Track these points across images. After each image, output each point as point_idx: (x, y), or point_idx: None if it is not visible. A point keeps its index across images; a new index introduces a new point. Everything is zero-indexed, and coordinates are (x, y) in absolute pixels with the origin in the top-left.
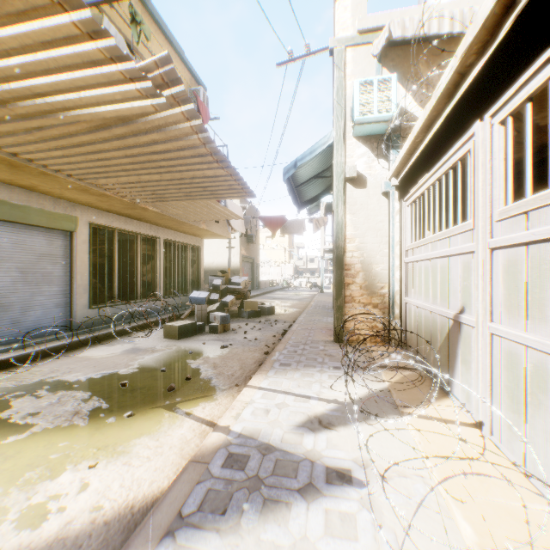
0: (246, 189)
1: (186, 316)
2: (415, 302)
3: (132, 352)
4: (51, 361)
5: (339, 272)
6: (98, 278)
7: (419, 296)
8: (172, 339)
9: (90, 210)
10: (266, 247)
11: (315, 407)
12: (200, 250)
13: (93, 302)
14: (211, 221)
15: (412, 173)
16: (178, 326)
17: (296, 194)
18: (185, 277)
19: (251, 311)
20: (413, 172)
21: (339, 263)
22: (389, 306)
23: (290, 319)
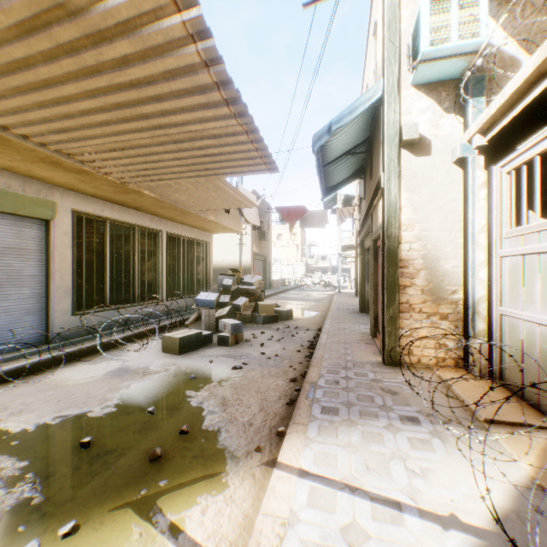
0: (266, 158)
1: (192, 322)
2: (534, 318)
3: (117, 376)
4: (7, 389)
5: (392, 271)
6: (84, 277)
7: (546, 309)
8: (171, 353)
9: (73, 195)
10: (278, 244)
11: (425, 545)
12: (209, 246)
13: (78, 307)
14: (221, 212)
15: (531, 115)
16: (179, 339)
17: (322, 177)
18: (191, 276)
19: (266, 316)
20: (534, 112)
21: (391, 258)
22: (466, 318)
23: (313, 325)
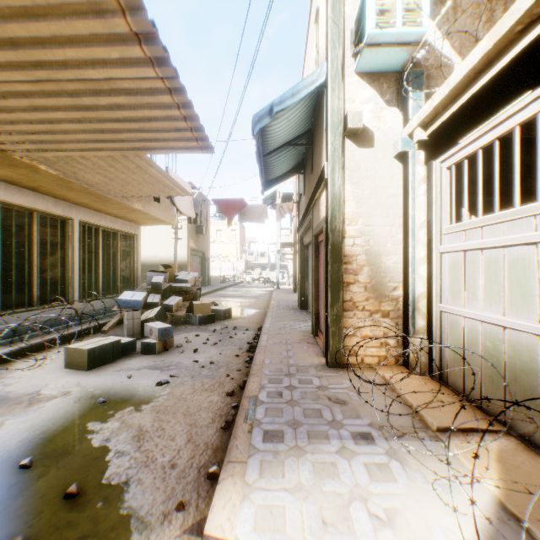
0: (197, 132)
1: (112, 327)
2: (478, 315)
3: None
4: None
5: (336, 267)
6: None
7: (490, 306)
8: (78, 369)
9: None
10: (217, 240)
11: None
12: (136, 239)
13: None
14: (150, 201)
15: (475, 106)
16: (88, 350)
17: (262, 167)
18: (114, 272)
19: (202, 316)
20: (479, 104)
21: (335, 253)
22: (407, 315)
23: (252, 324)
